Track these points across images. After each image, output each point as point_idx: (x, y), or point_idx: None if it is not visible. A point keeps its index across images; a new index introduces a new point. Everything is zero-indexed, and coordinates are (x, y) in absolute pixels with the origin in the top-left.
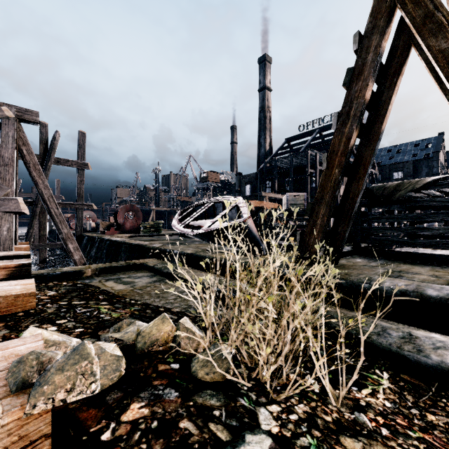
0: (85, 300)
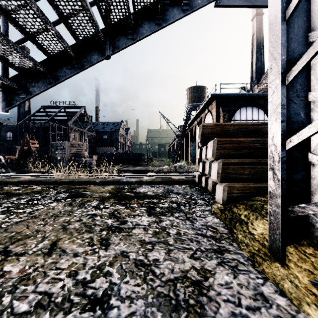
0: None
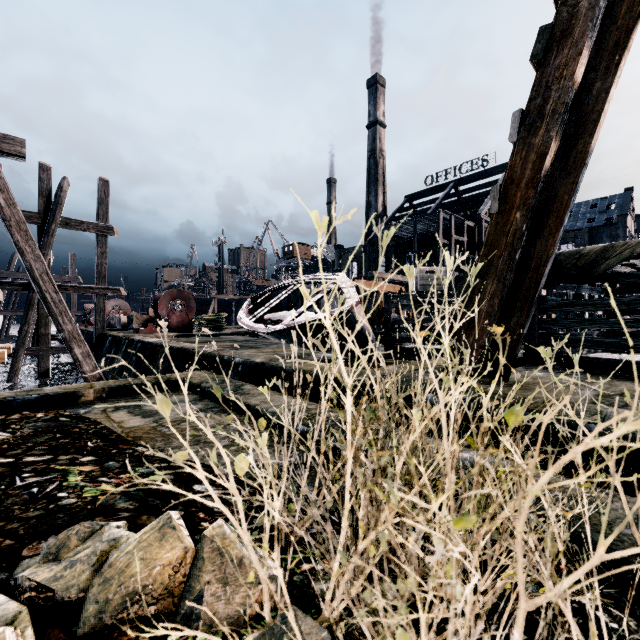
0: (55, 452)
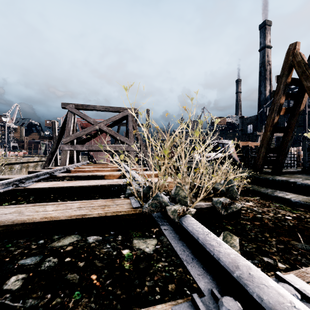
0: None
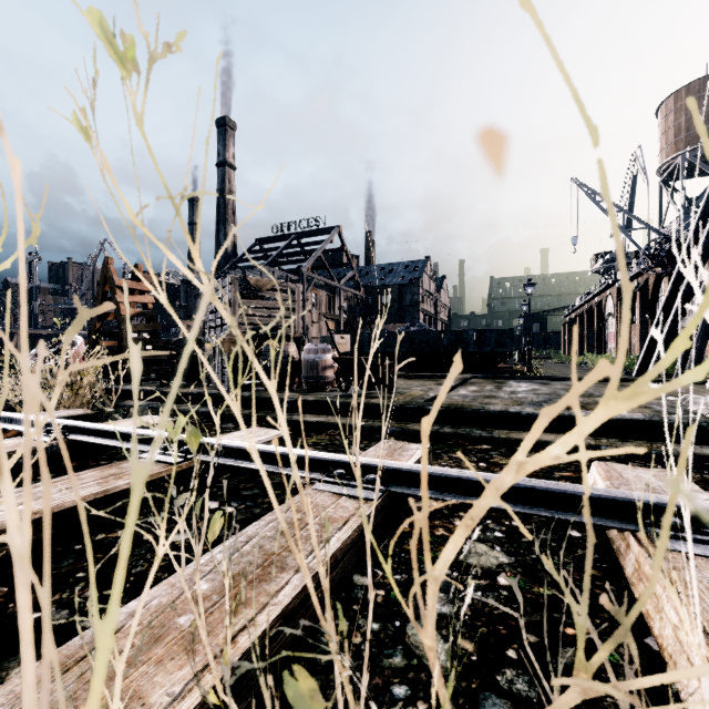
0: None
